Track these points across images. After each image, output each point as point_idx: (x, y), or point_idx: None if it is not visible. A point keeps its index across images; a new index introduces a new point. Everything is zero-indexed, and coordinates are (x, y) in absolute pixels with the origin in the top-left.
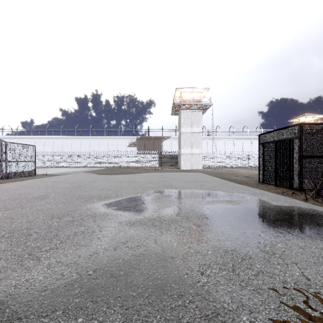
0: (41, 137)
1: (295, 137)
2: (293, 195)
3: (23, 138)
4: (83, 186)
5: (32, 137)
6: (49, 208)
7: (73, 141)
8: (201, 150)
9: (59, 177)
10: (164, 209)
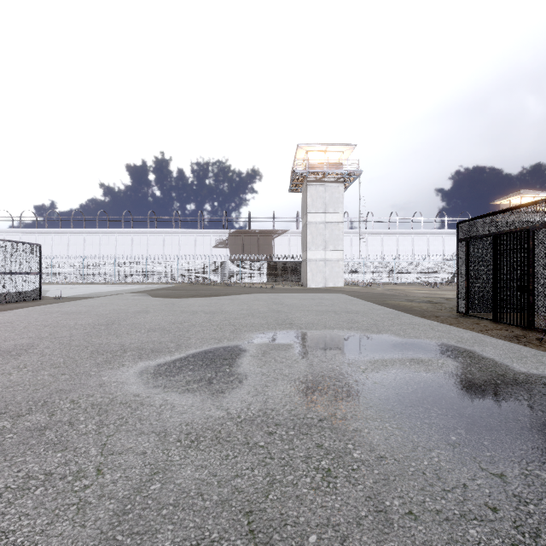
0: (62, 230)
1: (540, 225)
2: (543, 344)
3: (32, 232)
4: (117, 323)
5: (47, 230)
6: (11, 383)
7: (118, 238)
8: (342, 254)
9: (81, 303)
10: (277, 385)
